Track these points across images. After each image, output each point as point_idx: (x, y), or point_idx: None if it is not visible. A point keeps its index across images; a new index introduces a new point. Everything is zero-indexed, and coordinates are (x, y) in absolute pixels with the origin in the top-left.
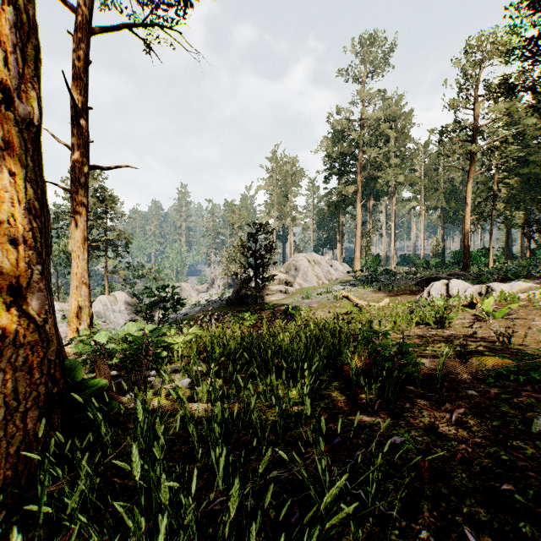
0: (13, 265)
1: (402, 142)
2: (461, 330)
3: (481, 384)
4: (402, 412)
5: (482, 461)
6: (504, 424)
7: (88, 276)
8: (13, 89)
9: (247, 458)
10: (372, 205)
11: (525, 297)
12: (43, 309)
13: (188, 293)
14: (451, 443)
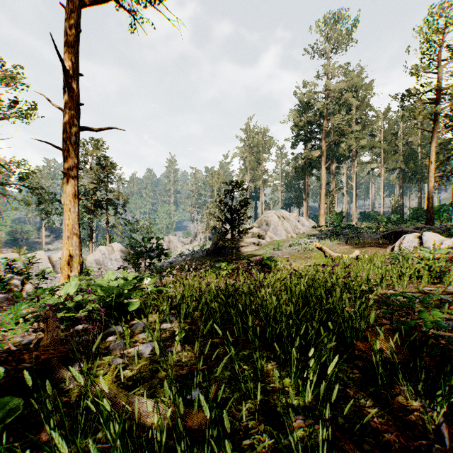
0: None
1: (363, 110)
2: None
3: None
4: None
5: None
6: None
7: (78, 228)
8: None
9: None
10: (335, 168)
11: None
12: None
13: (174, 245)
14: None
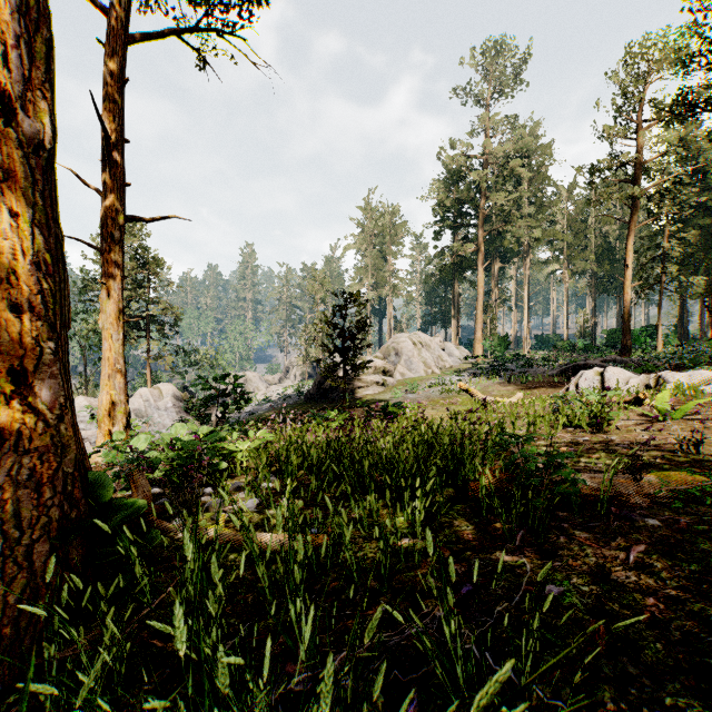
0: (15, 340)
1: (539, 185)
2: (626, 434)
3: (664, 510)
4: (556, 550)
5: (682, 625)
6: (706, 569)
7: (124, 362)
8: (16, 97)
9: (339, 613)
10: (498, 269)
11: (710, 390)
12: (57, 403)
13: (254, 386)
14: (633, 596)
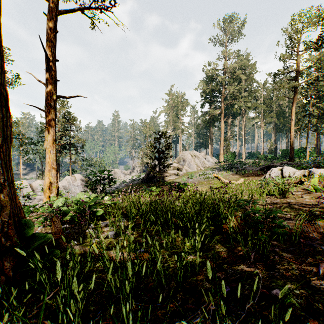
0: None
1: (249, 82)
2: (298, 199)
3: None
4: (274, 265)
5: None
6: None
7: (56, 164)
8: None
9: (153, 305)
10: (230, 121)
11: None
12: None
13: (118, 175)
14: None
